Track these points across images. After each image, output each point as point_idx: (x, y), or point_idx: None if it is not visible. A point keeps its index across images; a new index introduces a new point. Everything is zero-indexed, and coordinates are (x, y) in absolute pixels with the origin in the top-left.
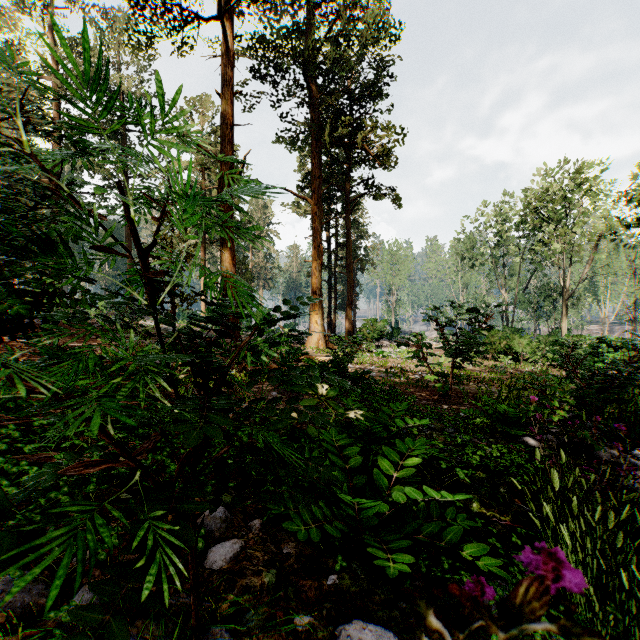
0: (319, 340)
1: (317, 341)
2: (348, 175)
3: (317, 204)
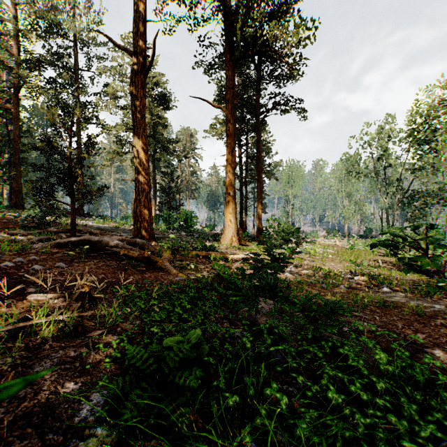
0: (233, 237)
1: (231, 238)
2: (259, 89)
3: (231, 112)
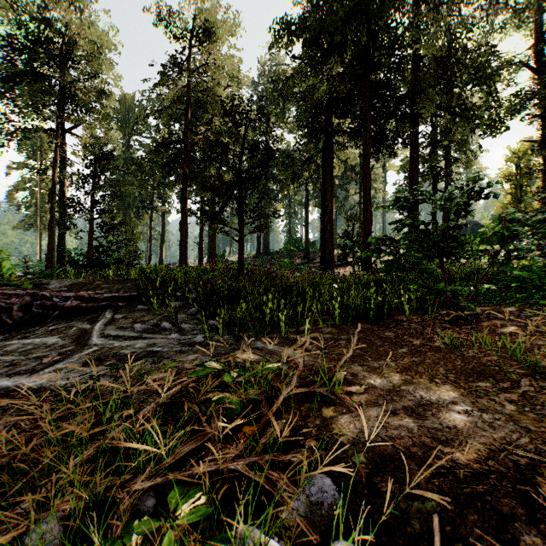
0: None
1: None
2: None
3: None
